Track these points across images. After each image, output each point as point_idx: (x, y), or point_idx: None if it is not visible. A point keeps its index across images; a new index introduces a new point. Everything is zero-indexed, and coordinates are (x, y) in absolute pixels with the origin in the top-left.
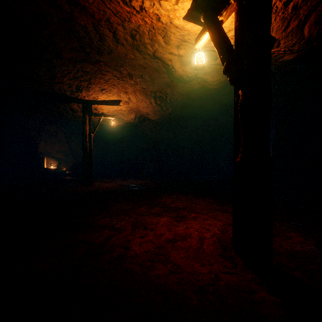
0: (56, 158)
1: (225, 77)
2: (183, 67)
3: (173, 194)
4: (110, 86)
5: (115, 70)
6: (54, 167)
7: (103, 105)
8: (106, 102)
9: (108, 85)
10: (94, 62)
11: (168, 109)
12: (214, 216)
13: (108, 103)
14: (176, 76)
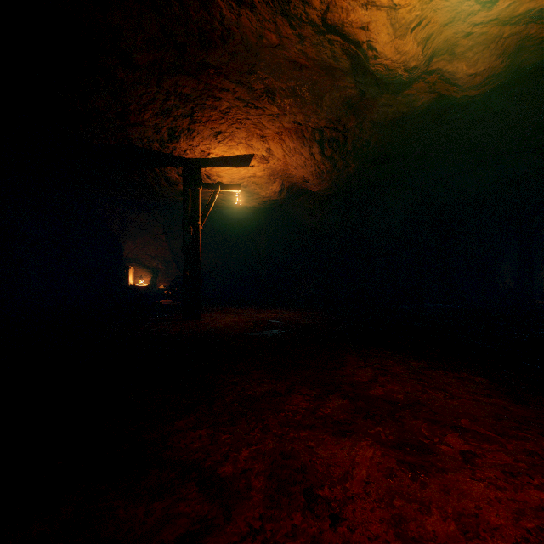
0: (150, 267)
1: (506, 61)
2: (399, 41)
3: (371, 356)
4: (232, 126)
5: (239, 84)
6: (144, 284)
7: (222, 168)
8: (226, 161)
9: (227, 123)
10: (197, 69)
11: (348, 166)
12: (537, 460)
13: (230, 162)
14: (378, 70)
